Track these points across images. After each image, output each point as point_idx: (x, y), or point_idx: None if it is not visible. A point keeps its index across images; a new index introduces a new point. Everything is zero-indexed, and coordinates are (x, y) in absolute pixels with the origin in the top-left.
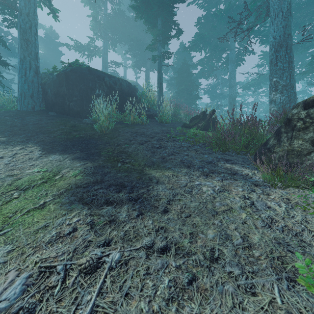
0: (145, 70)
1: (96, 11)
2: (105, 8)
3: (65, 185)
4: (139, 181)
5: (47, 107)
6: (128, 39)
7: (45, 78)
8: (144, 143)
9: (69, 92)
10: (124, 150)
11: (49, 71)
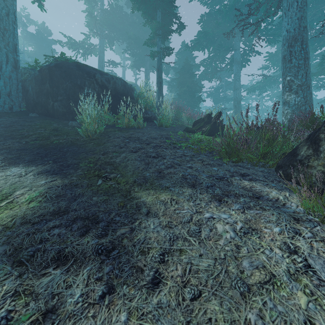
0: (145, 71)
1: (91, 6)
2: (101, 3)
3: (7, 218)
4: (120, 212)
5: (28, 108)
6: (126, 36)
7: (26, 74)
8: (137, 151)
9: (54, 90)
10: (111, 160)
11: (29, 66)
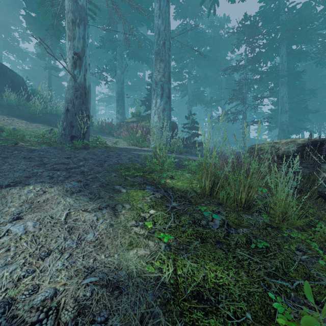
0: None
1: None
2: None
3: None
4: None
5: None
6: None
7: None
8: None
9: None
10: None
11: None
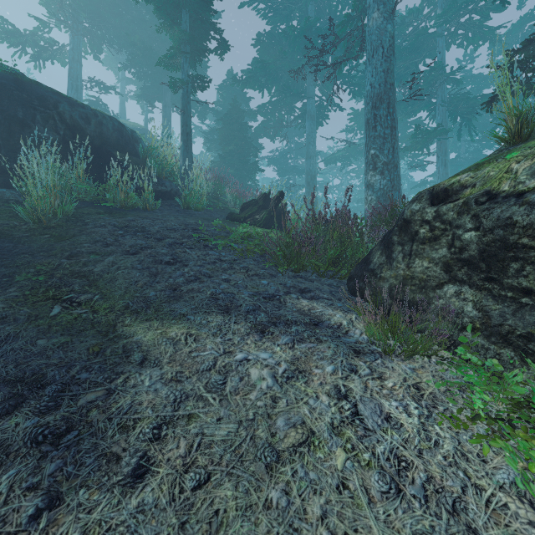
0: (163, 108)
1: None
2: None
3: None
4: (92, 363)
5: None
6: (127, 41)
7: None
8: (138, 252)
9: None
10: (83, 269)
11: None
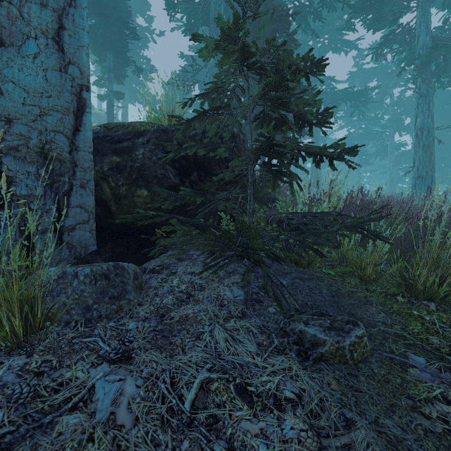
0: (122, 102)
1: None
2: None
3: None
4: None
5: None
6: None
7: None
8: None
9: None
10: None
11: None
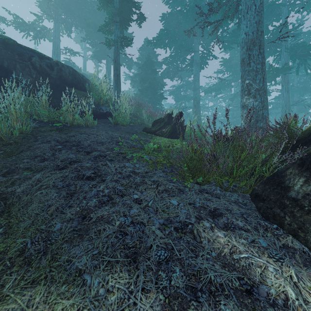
0: (106, 63)
1: None
2: None
3: None
4: None
5: None
6: (85, 24)
7: None
8: (66, 167)
9: None
10: (7, 190)
11: None
